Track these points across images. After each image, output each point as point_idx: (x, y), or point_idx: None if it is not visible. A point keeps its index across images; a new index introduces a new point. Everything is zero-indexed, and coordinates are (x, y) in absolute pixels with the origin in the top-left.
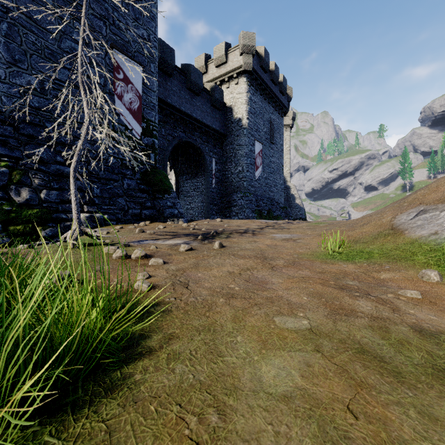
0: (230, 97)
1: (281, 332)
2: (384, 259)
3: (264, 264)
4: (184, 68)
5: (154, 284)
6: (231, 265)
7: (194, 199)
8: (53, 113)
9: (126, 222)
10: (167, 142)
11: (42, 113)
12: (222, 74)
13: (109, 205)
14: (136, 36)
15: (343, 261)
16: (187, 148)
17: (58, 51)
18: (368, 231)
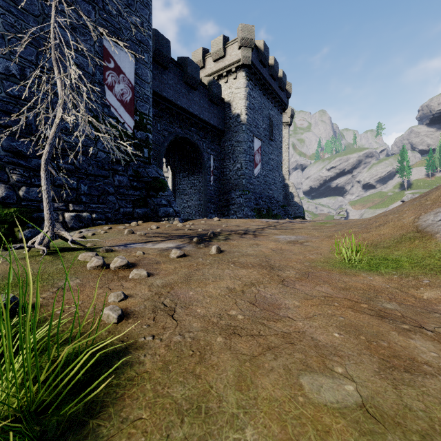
0: (228, 92)
1: (318, 413)
2: (418, 269)
3: (272, 276)
4: (181, 61)
5: (129, 309)
6: (231, 277)
7: (191, 197)
8: (35, 103)
9: (117, 222)
10: (162, 137)
11: (22, 103)
12: (220, 68)
13: (98, 203)
14: (128, 23)
15: (366, 272)
16: (184, 144)
17: (40, 35)
18: (387, 234)
